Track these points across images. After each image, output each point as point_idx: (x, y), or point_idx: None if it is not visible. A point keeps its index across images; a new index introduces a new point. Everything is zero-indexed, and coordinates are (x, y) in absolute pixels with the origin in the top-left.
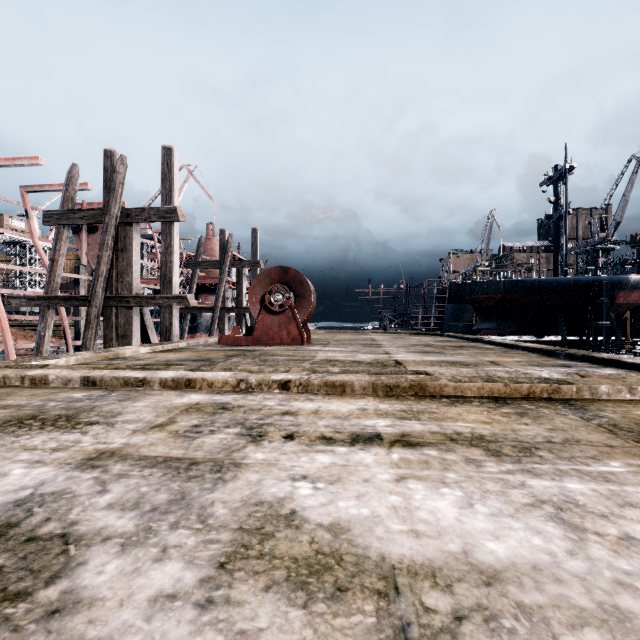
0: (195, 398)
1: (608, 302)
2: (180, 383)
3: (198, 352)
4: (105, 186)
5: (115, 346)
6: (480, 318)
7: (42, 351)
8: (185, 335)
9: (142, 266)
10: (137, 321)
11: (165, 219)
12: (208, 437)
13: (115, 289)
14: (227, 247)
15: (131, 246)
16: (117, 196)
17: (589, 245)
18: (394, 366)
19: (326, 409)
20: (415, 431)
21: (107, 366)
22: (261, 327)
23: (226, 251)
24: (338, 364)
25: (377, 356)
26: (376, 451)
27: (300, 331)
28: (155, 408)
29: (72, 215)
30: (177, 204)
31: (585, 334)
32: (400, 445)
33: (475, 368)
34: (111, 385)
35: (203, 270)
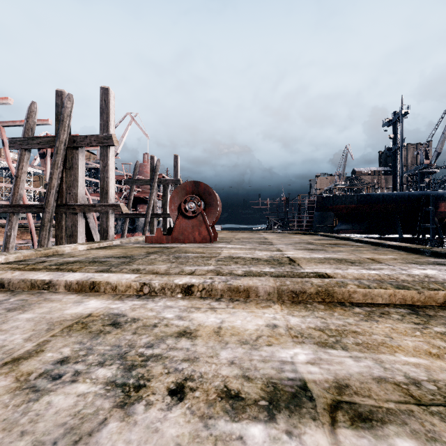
0: (91, 306)
1: (434, 210)
2: (84, 286)
3: (126, 249)
4: (57, 118)
5: (64, 243)
6: (339, 221)
7: (8, 247)
8: (125, 234)
9: (98, 185)
10: (82, 224)
11: (103, 144)
12: (62, 391)
13: (64, 199)
14: (156, 169)
15: (77, 165)
16: (65, 126)
17: (417, 169)
18: (289, 264)
19: (230, 326)
20: (352, 376)
21: (25, 266)
22: (178, 228)
23: (155, 172)
24: (240, 261)
25: (272, 253)
26: (313, 440)
27: (209, 232)
28: (37, 323)
29: (31, 141)
30: (113, 132)
31: (416, 233)
32: (346, 419)
33: (362, 266)
34: (18, 287)
35: (140, 187)
